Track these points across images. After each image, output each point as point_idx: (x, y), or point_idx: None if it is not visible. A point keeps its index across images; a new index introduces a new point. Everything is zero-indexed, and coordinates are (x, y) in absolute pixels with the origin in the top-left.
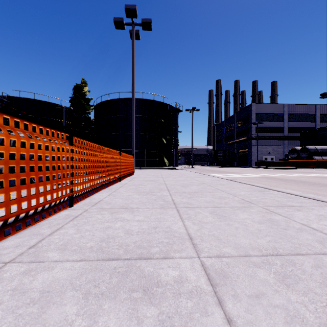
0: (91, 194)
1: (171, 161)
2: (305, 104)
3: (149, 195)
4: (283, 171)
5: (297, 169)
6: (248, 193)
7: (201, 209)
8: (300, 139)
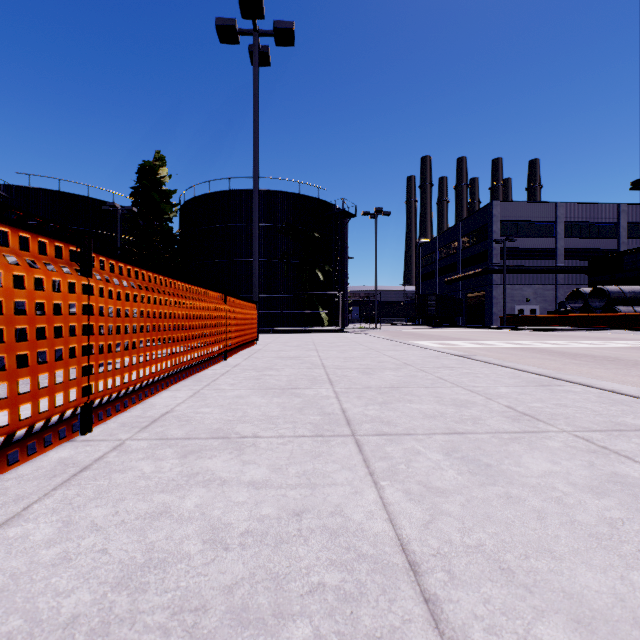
0: (150, 395)
1: (335, 316)
2: (599, 204)
3: (288, 396)
4: (558, 336)
5: (584, 331)
6: (515, 390)
7: (417, 441)
8: (589, 272)
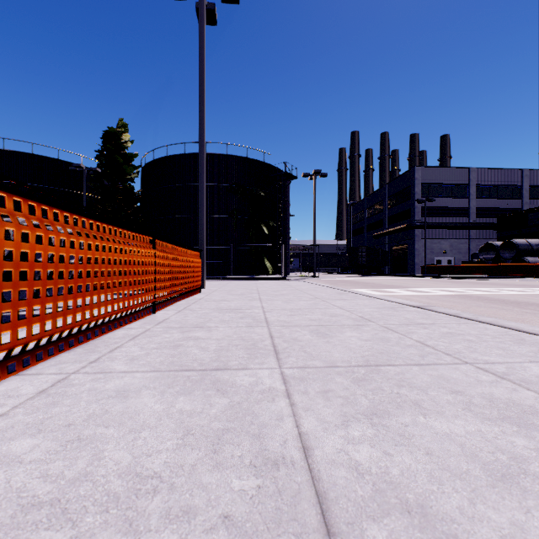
0: None
1: (278, 266)
2: (505, 169)
3: (205, 391)
4: (479, 283)
5: (498, 279)
6: None
7: None
8: (498, 227)
